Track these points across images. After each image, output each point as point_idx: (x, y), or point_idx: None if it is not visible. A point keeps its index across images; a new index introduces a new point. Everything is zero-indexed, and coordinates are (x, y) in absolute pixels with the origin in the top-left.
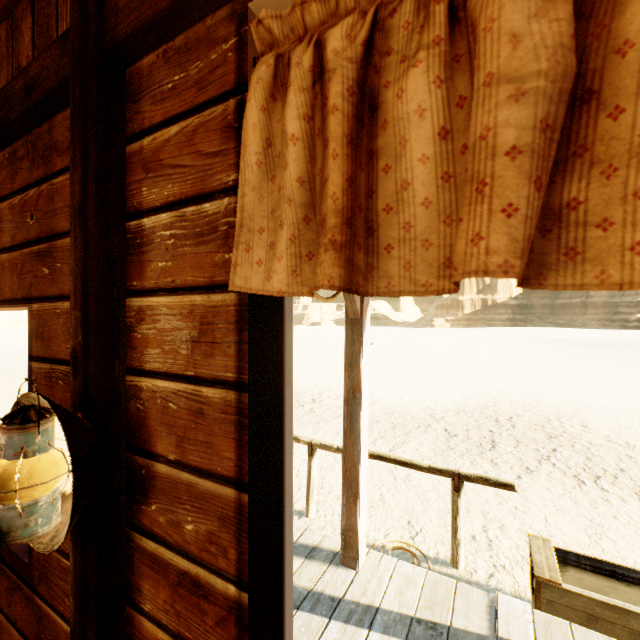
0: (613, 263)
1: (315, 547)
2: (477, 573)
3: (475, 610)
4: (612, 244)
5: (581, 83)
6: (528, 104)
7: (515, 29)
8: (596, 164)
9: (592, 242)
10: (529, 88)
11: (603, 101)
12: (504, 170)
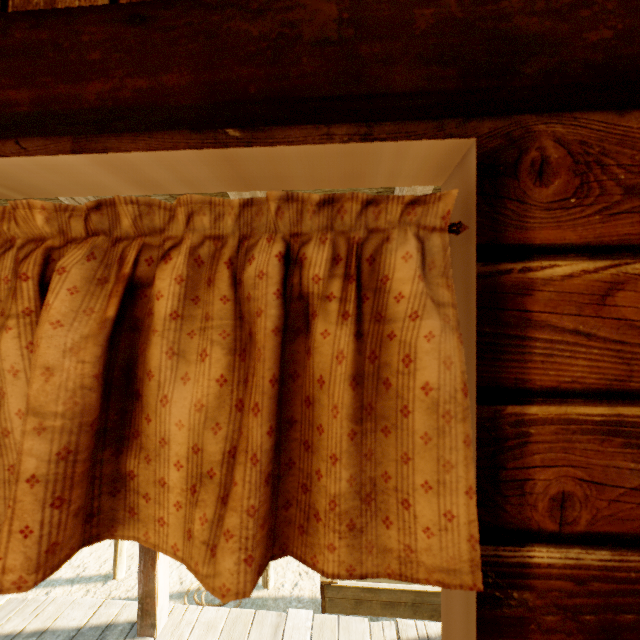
0: (152, 528)
1: (110, 624)
2: (284, 587)
3: (267, 635)
4: (151, 513)
5: (136, 382)
6: (47, 439)
7: (50, 362)
8: (143, 449)
9: (142, 507)
10: (49, 425)
11: (144, 405)
12: (25, 495)
